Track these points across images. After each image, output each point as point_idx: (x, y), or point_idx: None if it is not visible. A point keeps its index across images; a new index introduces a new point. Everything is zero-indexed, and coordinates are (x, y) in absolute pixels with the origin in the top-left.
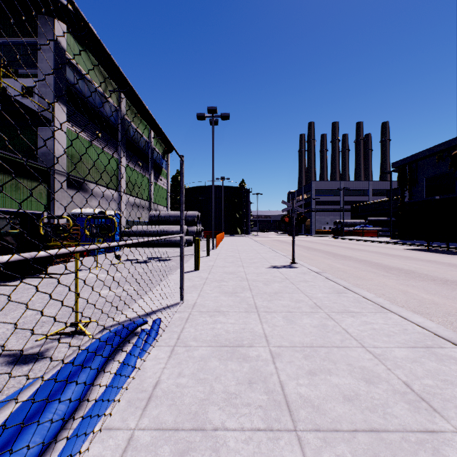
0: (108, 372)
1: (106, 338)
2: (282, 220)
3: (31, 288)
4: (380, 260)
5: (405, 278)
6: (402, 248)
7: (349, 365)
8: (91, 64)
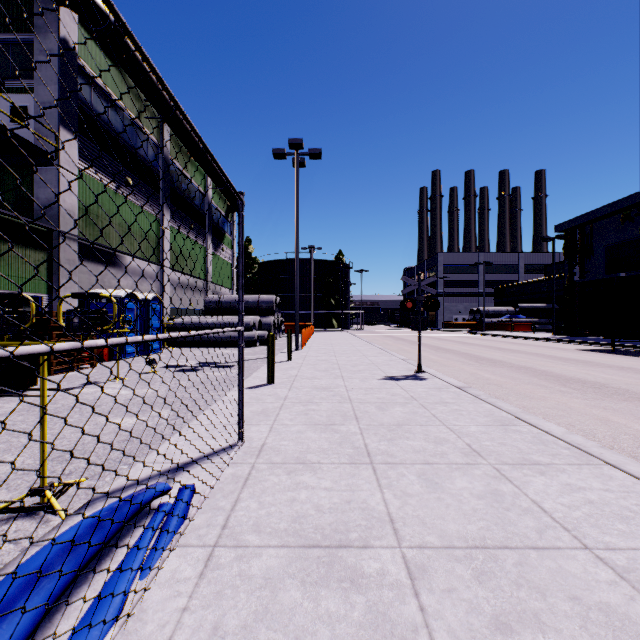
0: (63, 623)
1: (65, 544)
2: (402, 306)
3: (0, 415)
4: (548, 367)
5: (597, 397)
6: (573, 348)
7: (575, 600)
8: (116, 77)
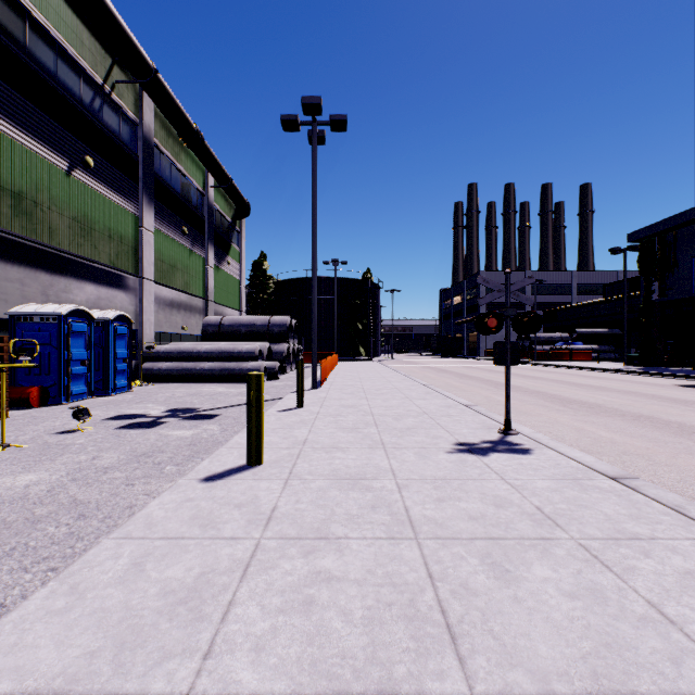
0: None
1: None
2: (480, 324)
3: None
4: (679, 417)
5: None
6: (668, 383)
7: None
8: (69, 18)
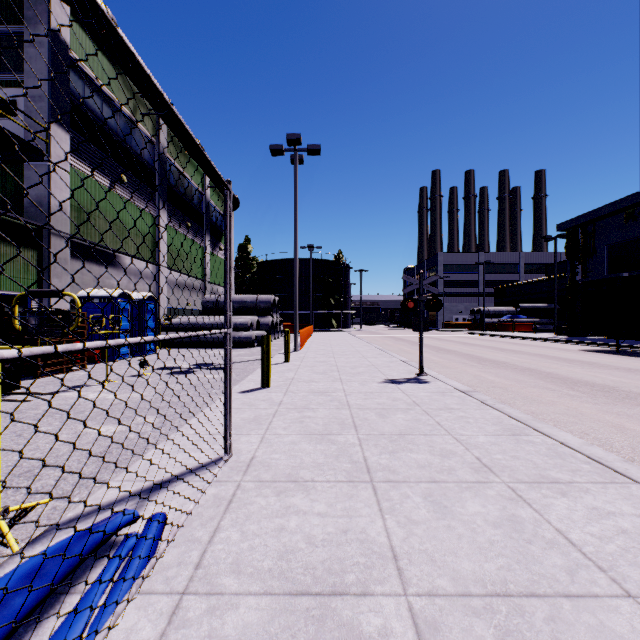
0: None
1: None
2: (403, 306)
3: None
4: (554, 369)
5: (608, 401)
6: (576, 348)
7: None
8: (110, 71)
